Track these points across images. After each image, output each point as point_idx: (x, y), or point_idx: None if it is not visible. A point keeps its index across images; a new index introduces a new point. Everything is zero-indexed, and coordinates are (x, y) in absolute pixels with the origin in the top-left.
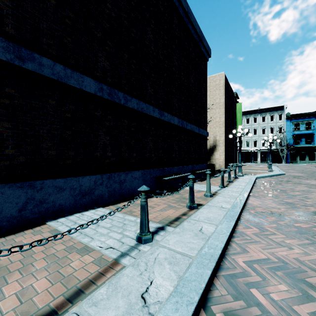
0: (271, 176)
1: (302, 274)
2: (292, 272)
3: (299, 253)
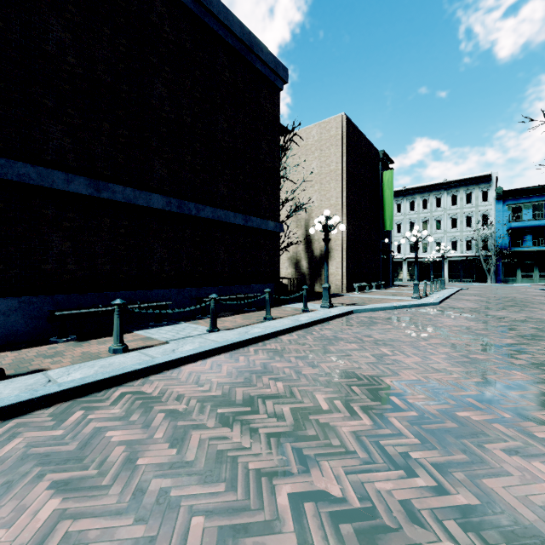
0: (398, 307)
1: None
2: None
3: None
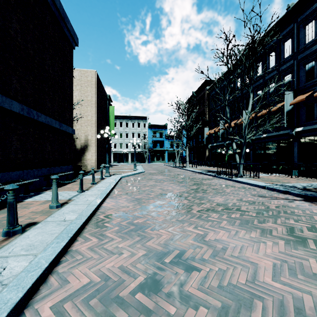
0: (134, 174)
1: (119, 288)
2: (109, 290)
3: (127, 256)
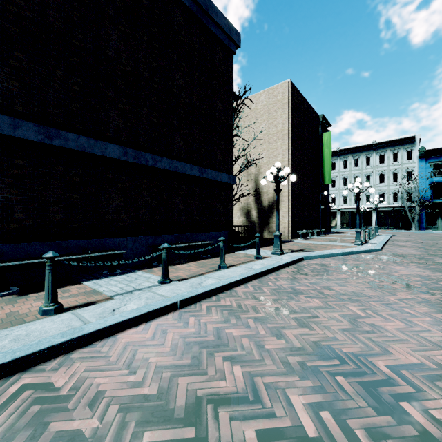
0: (345, 253)
1: None
2: None
3: None
